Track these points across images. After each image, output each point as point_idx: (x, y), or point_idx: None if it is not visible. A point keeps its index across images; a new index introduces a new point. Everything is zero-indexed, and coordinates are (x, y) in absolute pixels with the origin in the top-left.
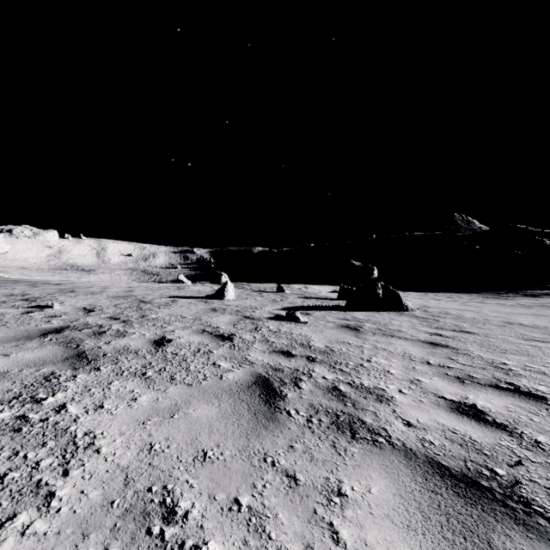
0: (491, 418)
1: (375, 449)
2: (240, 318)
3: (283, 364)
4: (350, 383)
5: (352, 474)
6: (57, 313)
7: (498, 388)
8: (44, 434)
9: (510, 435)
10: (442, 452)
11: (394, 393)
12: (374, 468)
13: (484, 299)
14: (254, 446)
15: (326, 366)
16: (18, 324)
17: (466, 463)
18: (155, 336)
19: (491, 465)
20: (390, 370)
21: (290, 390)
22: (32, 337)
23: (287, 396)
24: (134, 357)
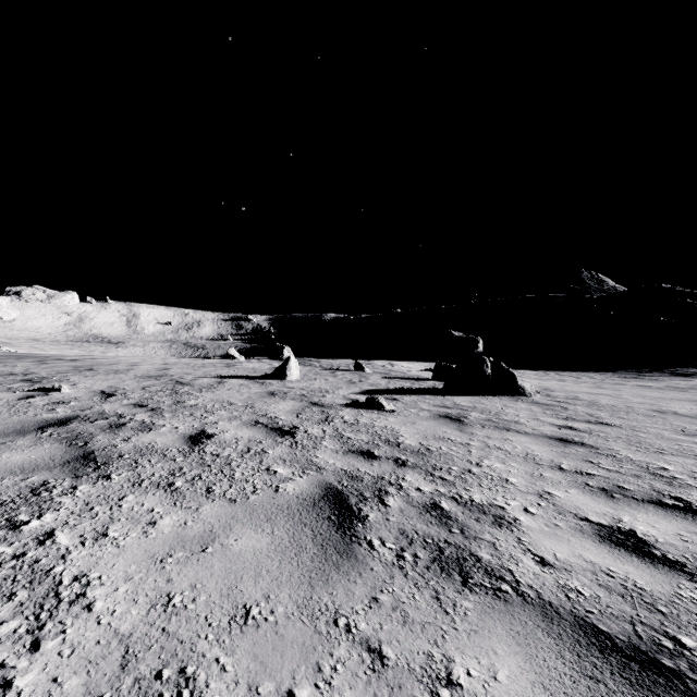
0: (660, 551)
1: (497, 602)
2: (305, 405)
3: (362, 470)
4: (455, 498)
5: (467, 647)
6: (65, 398)
7: (661, 505)
8: (15, 579)
9: (692, 579)
10: (596, 608)
11: (517, 512)
12: (498, 637)
13: (621, 379)
14: (321, 598)
15: (422, 473)
16: (11, 413)
17: (635, 627)
18: (192, 430)
19: (672, 630)
20: (509, 479)
21: (373, 509)
22: (26, 431)
23: (368, 518)
24: (160, 460)
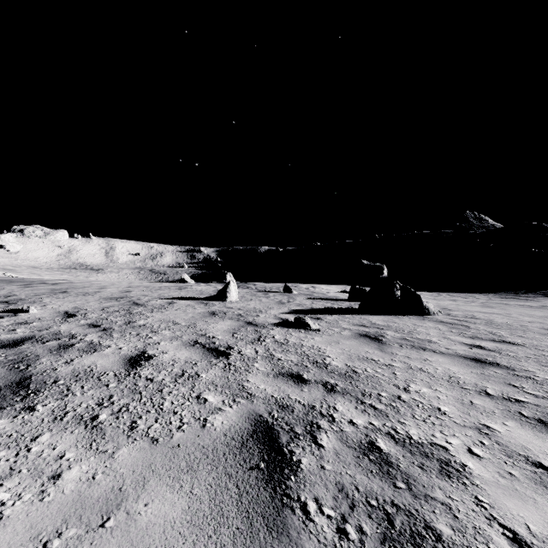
0: None
1: None
2: (241, 324)
3: (292, 397)
4: (391, 435)
5: None
6: (30, 318)
7: None
8: None
9: None
10: None
11: (462, 455)
12: None
13: (502, 300)
14: None
15: (352, 400)
16: None
17: None
18: (134, 351)
19: None
20: (441, 408)
21: (305, 451)
22: None
23: (301, 465)
24: (93, 386)
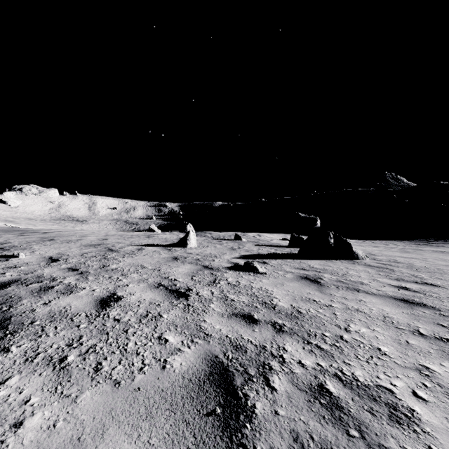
0: None
1: None
2: (199, 268)
3: (245, 337)
4: (338, 376)
5: None
6: (19, 263)
7: None
8: None
9: None
10: None
11: (408, 399)
12: None
13: (417, 246)
14: None
15: (299, 340)
16: None
17: None
18: (105, 292)
19: None
20: (381, 348)
21: (259, 394)
22: None
23: (255, 410)
24: (65, 327)
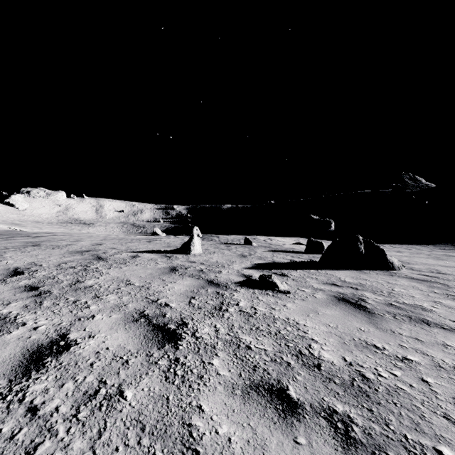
0: None
1: None
2: (201, 284)
3: None
4: None
5: None
6: None
7: None
8: None
9: None
10: None
11: None
12: None
13: (443, 251)
14: None
15: None
16: None
17: None
18: (51, 333)
19: None
20: None
21: None
22: None
23: None
24: None
